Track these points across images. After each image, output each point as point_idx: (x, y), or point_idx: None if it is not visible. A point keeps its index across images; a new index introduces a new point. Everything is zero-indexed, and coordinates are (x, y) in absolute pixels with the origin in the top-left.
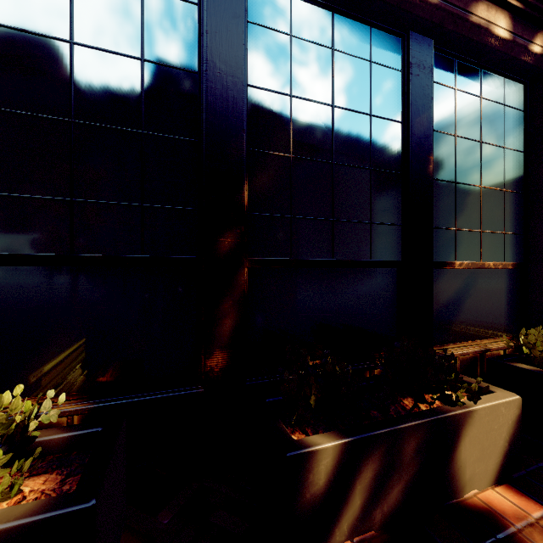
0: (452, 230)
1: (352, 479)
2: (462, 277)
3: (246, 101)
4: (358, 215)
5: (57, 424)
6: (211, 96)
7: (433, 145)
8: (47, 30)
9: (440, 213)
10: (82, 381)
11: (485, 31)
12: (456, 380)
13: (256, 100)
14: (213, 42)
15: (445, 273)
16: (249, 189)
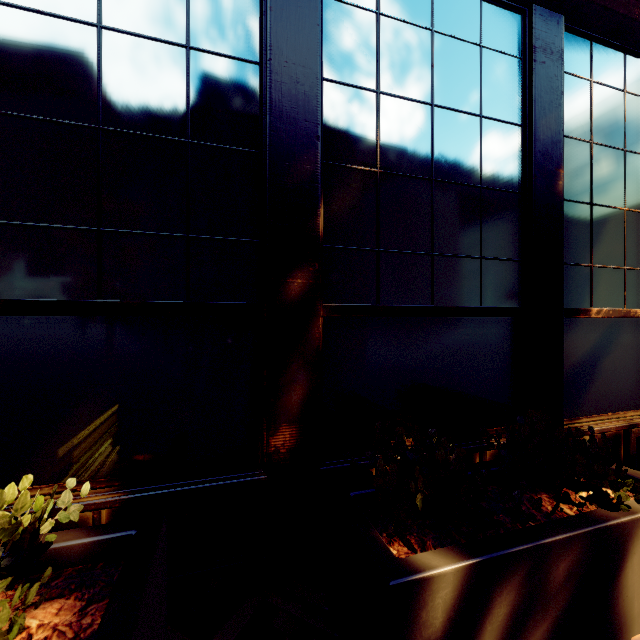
0: (587, 267)
1: (480, 617)
2: (600, 329)
3: (320, 99)
4: (465, 248)
5: (80, 520)
6: (276, 92)
7: (563, 155)
8: (67, 11)
9: (572, 244)
10: (112, 463)
11: (636, 1)
12: (617, 474)
13: (333, 98)
14: (278, 23)
15: (577, 324)
16: (325, 214)
